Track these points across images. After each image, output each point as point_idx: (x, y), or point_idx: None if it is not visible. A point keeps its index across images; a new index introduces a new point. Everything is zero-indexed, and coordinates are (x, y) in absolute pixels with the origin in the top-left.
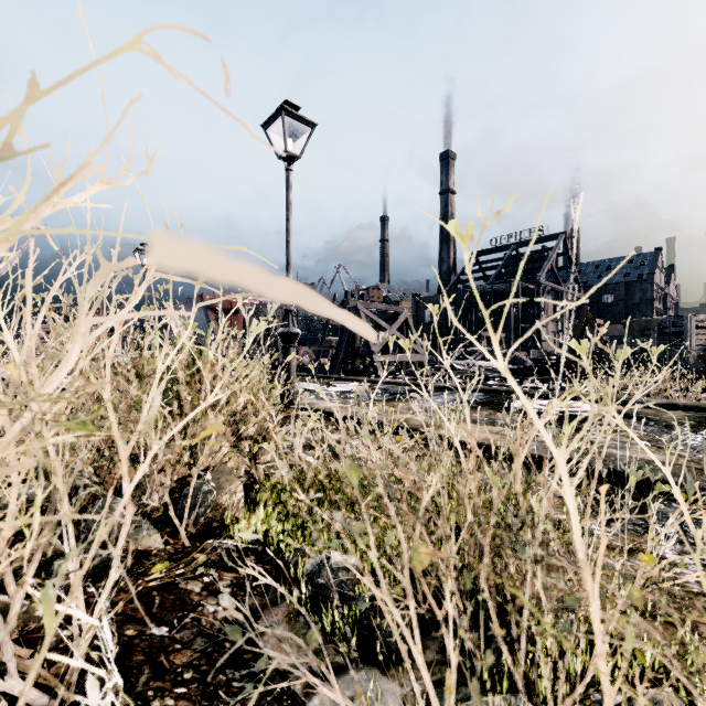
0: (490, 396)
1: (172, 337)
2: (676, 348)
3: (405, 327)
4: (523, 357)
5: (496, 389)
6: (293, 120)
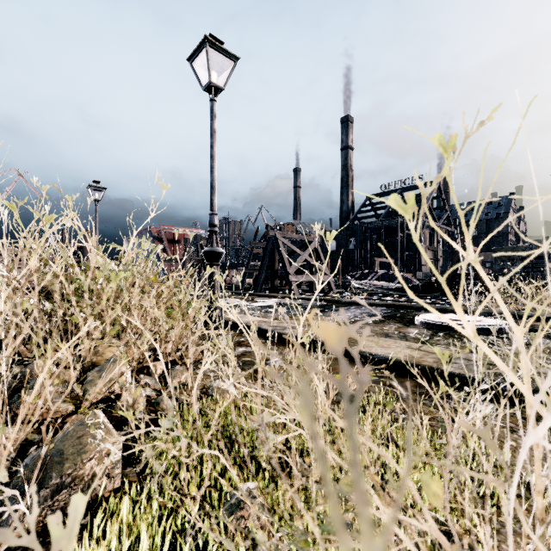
0: (392, 310)
1: None
2: (538, 269)
3: (315, 253)
4: (411, 278)
5: (397, 304)
6: (217, 54)
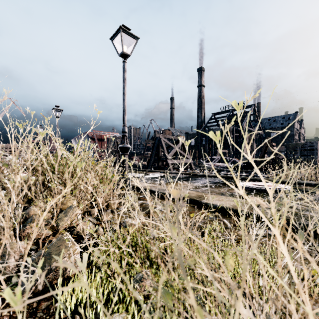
0: (226, 180)
1: (74, 151)
2: (310, 156)
3: (182, 146)
4: (237, 161)
5: (229, 176)
6: (127, 36)
